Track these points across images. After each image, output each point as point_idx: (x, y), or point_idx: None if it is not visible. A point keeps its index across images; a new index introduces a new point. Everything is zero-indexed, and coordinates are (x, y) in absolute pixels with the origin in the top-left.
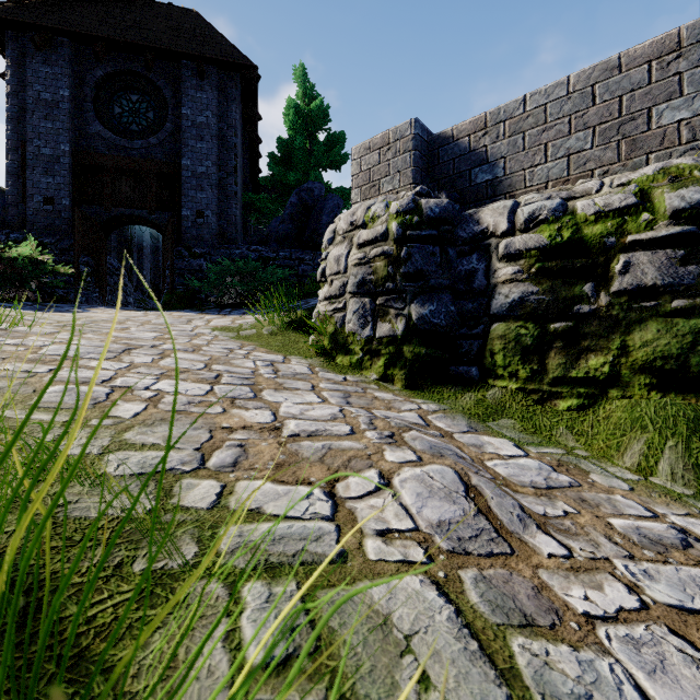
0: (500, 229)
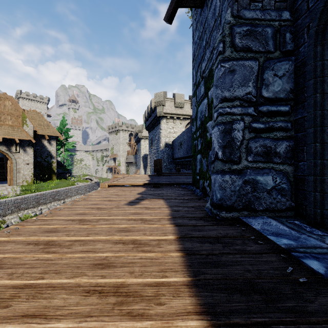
0: None
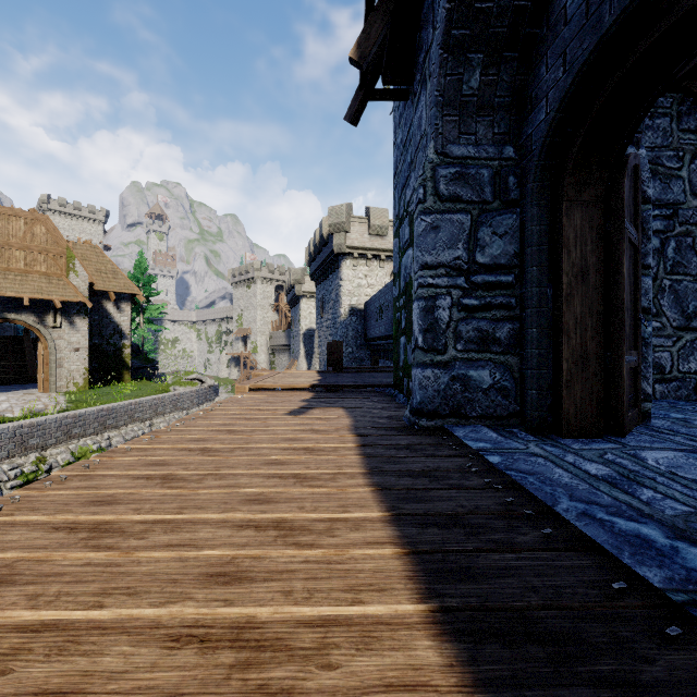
0: (6, 479)
